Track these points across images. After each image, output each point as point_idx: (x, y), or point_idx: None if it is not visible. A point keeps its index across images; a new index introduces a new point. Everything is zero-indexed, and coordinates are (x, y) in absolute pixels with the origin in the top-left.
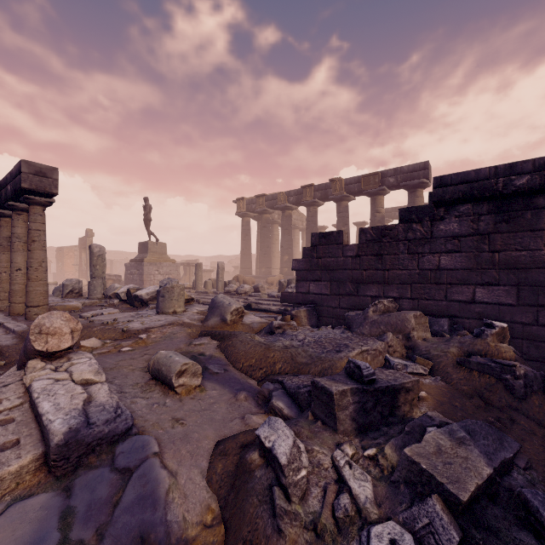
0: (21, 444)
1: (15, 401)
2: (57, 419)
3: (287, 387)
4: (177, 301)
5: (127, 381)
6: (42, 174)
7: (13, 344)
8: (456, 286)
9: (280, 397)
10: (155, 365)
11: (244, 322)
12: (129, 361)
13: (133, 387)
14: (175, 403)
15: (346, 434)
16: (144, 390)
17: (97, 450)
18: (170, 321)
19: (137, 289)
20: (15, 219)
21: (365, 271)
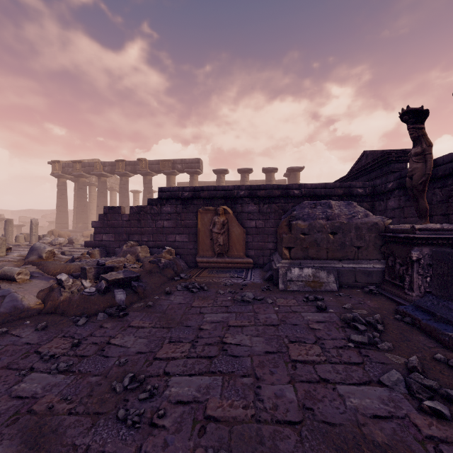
0: None
1: None
2: None
3: (74, 275)
4: (0, 248)
5: None
6: None
7: None
8: (169, 235)
9: (70, 277)
10: (2, 273)
11: (56, 258)
12: None
13: None
14: (17, 284)
15: (90, 280)
16: None
17: None
18: None
19: None
20: None
21: (133, 228)
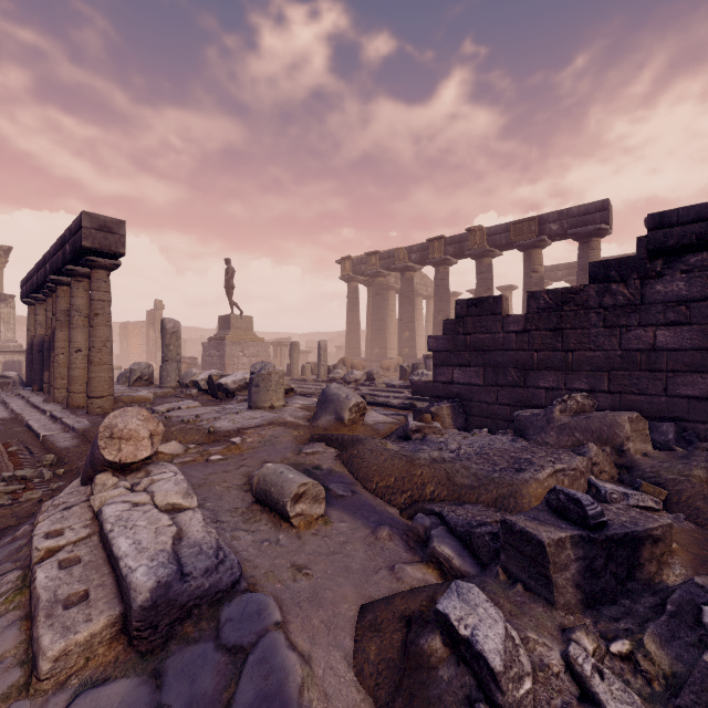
0: (91, 600)
1: (81, 531)
2: (140, 566)
3: (451, 522)
4: (275, 392)
5: (222, 505)
6: (106, 229)
7: (73, 446)
8: (682, 375)
9: (444, 538)
10: (260, 484)
11: (365, 422)
12: (221, 475)
13: (231, 513)
14: (292, 540)
15: (568, 610)
16: (246, 519)
17: (194, 613)
18: (268, 419)
19: (221, 376)
20: (75, 287)
21: (537, 352)
